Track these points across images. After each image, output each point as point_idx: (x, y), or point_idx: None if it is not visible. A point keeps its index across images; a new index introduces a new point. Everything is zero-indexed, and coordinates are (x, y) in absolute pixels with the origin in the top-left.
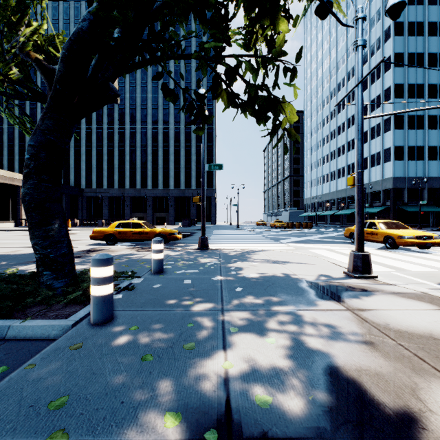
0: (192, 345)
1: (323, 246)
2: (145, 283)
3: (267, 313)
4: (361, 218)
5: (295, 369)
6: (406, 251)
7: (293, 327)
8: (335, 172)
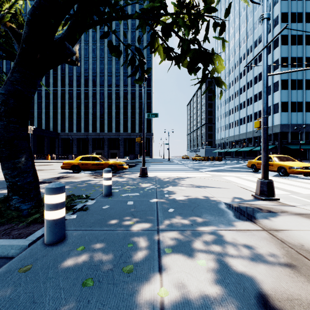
0: (130, 268)
1: (232, 174)
2: (96, 204)
3: (196, 233)
4: (266, 153)
5: (229, 298)
6: (295, 178)
7: (220, 248)
8: (238, 121)
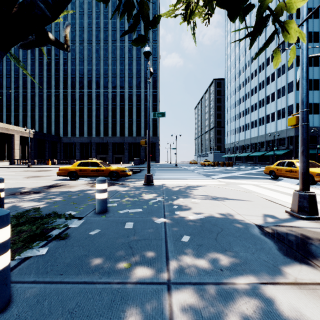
0: None
1: (249, 182)
2: (83, 228)
3: (233, 291)
4: (307, 158)
5: None
6: None
7: None
8: (249, 124)
